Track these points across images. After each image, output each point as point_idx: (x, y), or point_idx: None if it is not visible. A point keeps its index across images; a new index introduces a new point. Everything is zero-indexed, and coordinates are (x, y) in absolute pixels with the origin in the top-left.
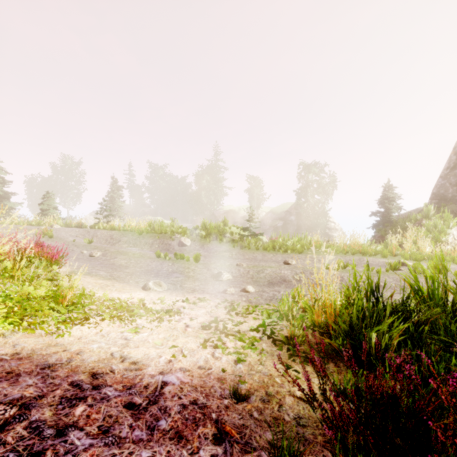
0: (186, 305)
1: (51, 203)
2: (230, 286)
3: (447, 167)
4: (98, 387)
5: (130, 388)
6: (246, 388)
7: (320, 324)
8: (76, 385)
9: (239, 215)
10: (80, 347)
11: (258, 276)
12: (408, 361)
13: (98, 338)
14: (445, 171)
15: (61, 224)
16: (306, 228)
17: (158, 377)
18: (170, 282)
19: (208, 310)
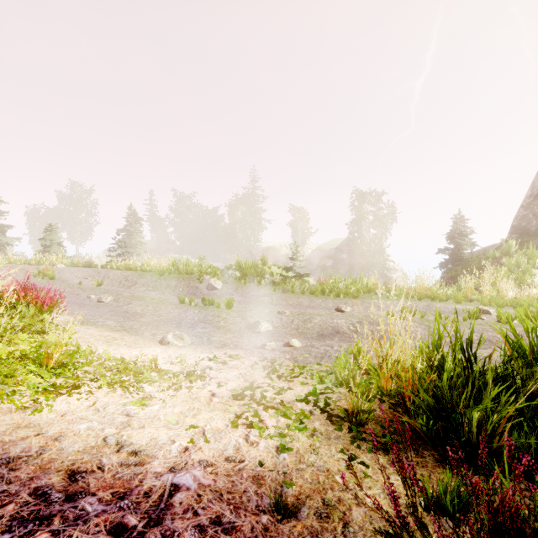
0: (213, 364)
1: (55, 237)
2: (270, 339)
3: (530, 195)
4: (75, 497)
5: (123, 496)
6: (294, 493)
7: (391, 392)
8: (40, 494)
9: (280, 253)
10: (61, 428)
11: (304, 327)
12: (523, 451)
13: (89, 415)
14: (528, 199)
15: (65, 263)
16: (360, 268)
17: (167, 477)
18: (195, 334)
19: (242, 372)
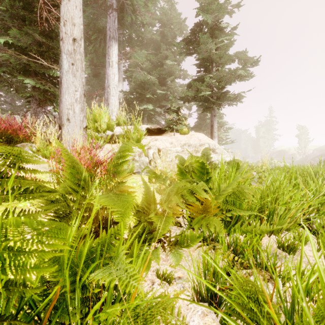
0: None
1: None
2: None
3: None
4: None
5: None
6: None
7: None
8: None
9: (289, 153)
10: None
11: None
12: None
13: None
14: None
15: None
16: None
17: None
18: None
19: None
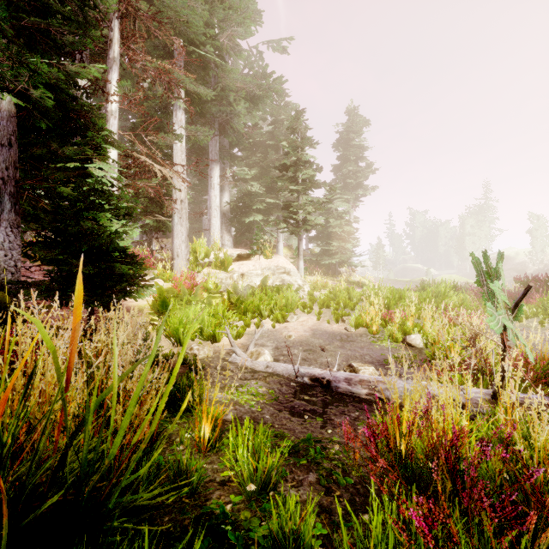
0: None
1: None
2: None
3: None
4: None
5: None
6: None
7: None
8: None
9: (515, 260)
10: None
11: None
12: None
13: None
14: None
15: None
16: None
17: None
18: None
19: None
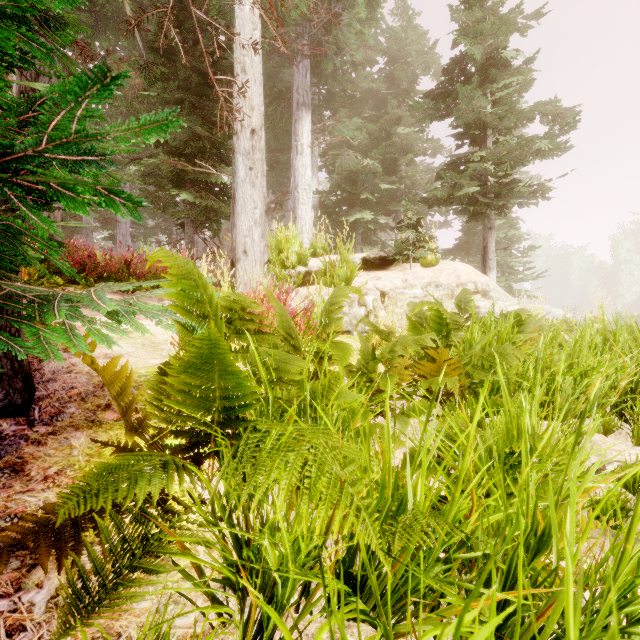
0: None
1: None
2: None
3: None
4: None
5: None
6: None
7: None
8: None
9: None
10: None
11: None
12: None
13: None
14: None
15: None
16: None
17: None
18: None
19: None
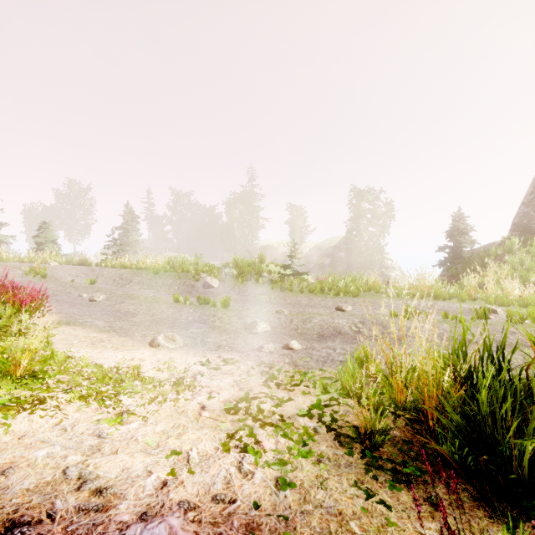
0: (205, 370)
1: (49, 235)
2: (267, 341)
3: (531, 192)
4: None
5: None
6: None
7: (406, 405)
8: None
9: (278, 251)
10: (14, 456)
11: (304, 327)
12: None
13: (53, 436)
14: (529, 196)
15: (59, 261)
16: (358, 266)
17: (134, 530)
18: (188, 335)
19: (237, 380)
